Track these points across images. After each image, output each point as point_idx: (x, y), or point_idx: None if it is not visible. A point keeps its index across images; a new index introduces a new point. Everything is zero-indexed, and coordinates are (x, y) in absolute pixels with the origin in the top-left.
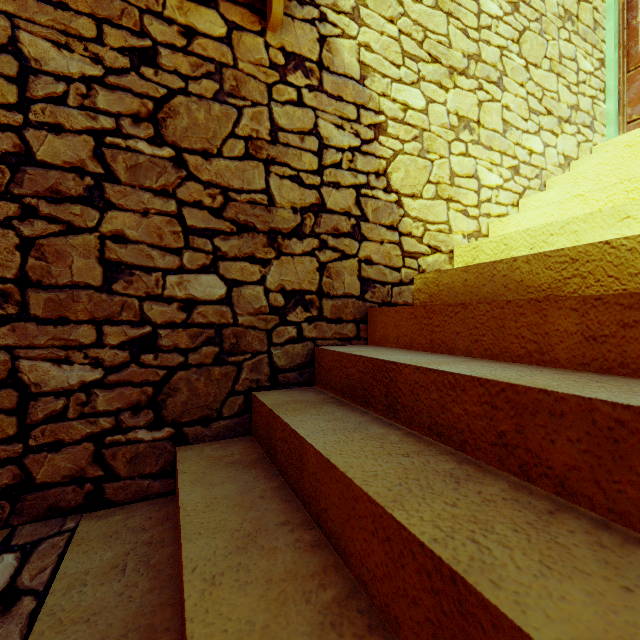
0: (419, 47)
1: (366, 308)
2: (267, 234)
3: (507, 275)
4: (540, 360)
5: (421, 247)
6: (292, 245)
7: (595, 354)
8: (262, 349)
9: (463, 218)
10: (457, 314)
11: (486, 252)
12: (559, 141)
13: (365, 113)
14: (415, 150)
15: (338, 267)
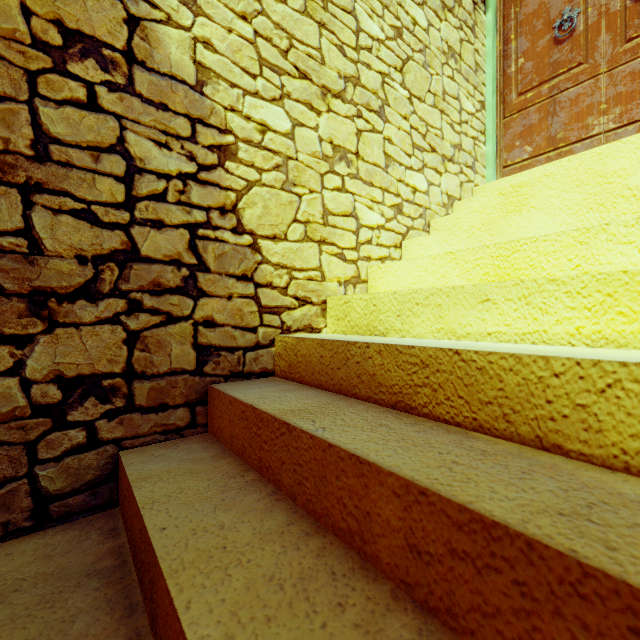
0: (283, 57)
1: (206, 384)
2: (27, 297)
3: (360, 363)
4: (361, 549)
5: (285, 299)
6: (77, 310)
7: (419, 576)
8: (17, 473)
9: (339, 262)
10: (283, 435)
11: (357, 310)
12: (443, 180)
13: (204, 130)
14: (277, 181)
15: (161, 335)
